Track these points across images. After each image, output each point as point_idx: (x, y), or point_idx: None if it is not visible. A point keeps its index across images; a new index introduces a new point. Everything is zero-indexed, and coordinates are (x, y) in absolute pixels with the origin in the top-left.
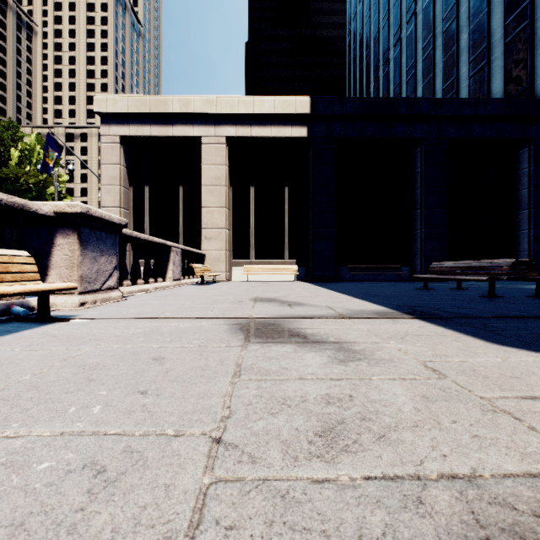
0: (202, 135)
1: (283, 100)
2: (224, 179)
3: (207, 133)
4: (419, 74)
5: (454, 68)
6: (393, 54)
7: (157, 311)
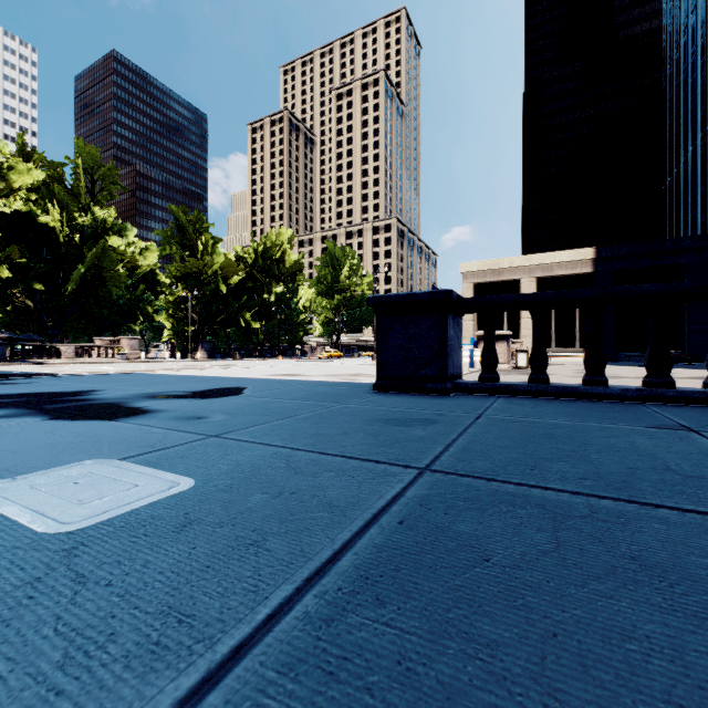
0: (521, 278)
1: (575, 252)
2: None
3: (524, 276)
4: None
5: None
6: None
7: None
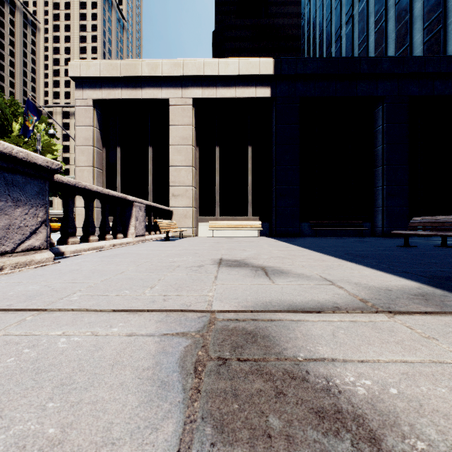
0: (170, 97)
1: (247, 62)
2: (190, 139)
3: (175, 95)
4: (371, 46)
5: (407, 36)
6: (345, 31)
7: (66, 289)
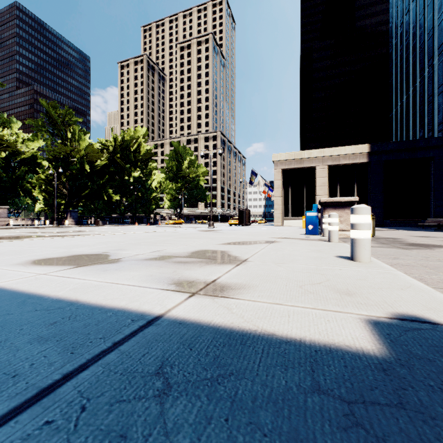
0: (316, 165)
1: (355, 147)
2: (326, 183)
3: (319, 164)
4: None
5: None
6: (427, 73)
7: None
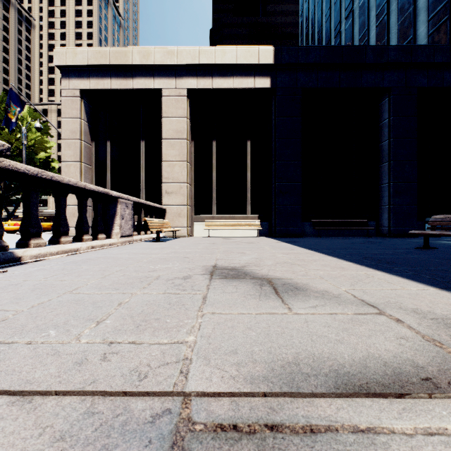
0: (163, 87)
1: (245, 50)
2: (184, 132)
3: (168, 85)
4: (372, 41)
5: (411, 29)
6: (345, 26)
7: None
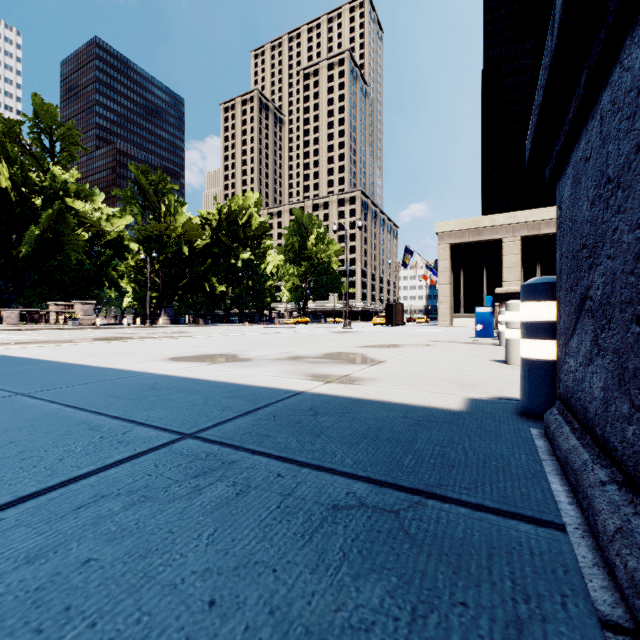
0: (503, 237)
1: None
2: (518, 263)
3: (507, 236)
4: None
5: None
6: None
7: None
